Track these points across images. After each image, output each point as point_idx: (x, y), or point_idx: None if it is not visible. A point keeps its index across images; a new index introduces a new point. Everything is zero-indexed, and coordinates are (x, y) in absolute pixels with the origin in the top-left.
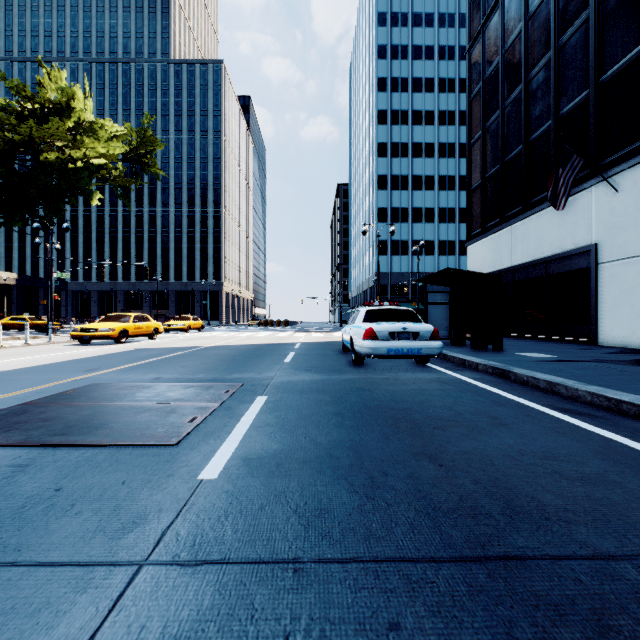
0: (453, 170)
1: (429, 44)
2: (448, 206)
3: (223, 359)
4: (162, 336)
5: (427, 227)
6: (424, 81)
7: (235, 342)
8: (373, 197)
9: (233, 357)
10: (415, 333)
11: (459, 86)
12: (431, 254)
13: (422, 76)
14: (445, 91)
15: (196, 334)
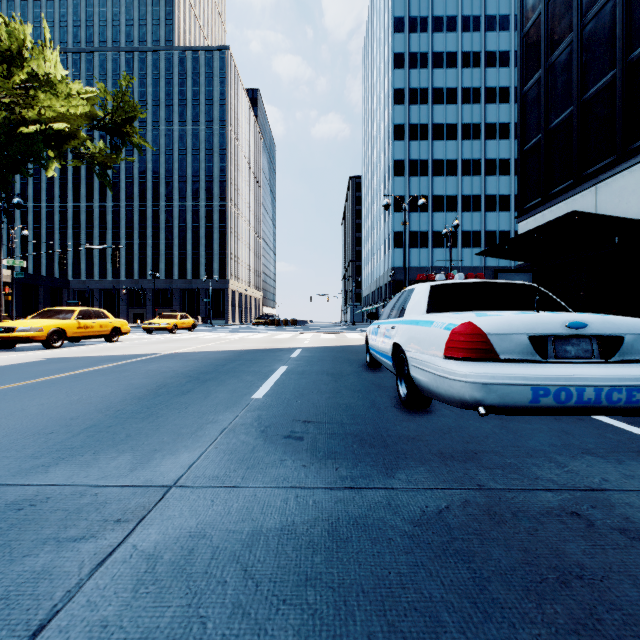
0: (478, 153)
1: (451, 14)
2: (472, 193)
3: (140, 386)
4: (135, 337)
5: (449, 216)
6: (446, 55)
7: (213, 346)
8: (389, 185)
9: (167, 380)
10: (610, 339)
11: (485, 60)
12: (453, 246)
13: (443, 50)
14: (469, 66)
15: (181, 335)
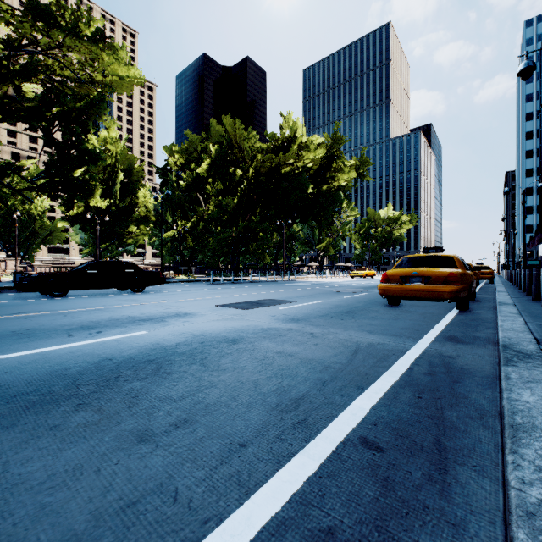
0: None
1: None
2: None
3: None
4: None
5: None
6: None
7: None
8: None
9: None
10: None
11: None
12: None
13: None
14: None
15: None
